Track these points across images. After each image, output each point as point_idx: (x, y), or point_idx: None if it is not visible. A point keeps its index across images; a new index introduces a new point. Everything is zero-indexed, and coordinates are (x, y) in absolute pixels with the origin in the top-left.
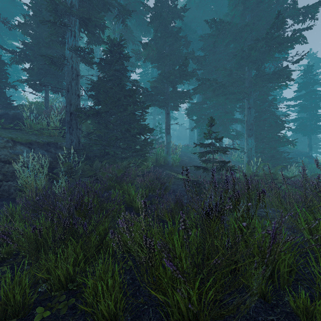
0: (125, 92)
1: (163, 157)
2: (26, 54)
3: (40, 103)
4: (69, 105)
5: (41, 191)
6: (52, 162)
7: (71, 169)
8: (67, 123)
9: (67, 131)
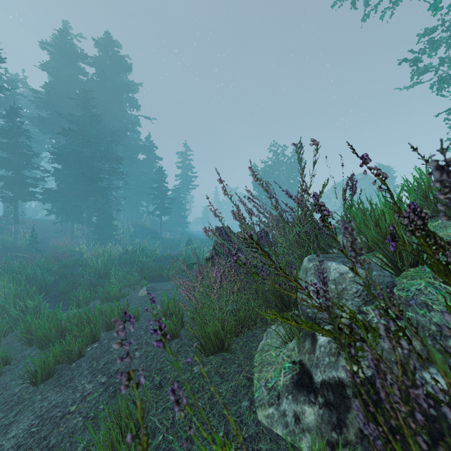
0: None
1: (11, 241)
2: None
3: None
4: None
5: None
6: None
7: None
8: None
9: None
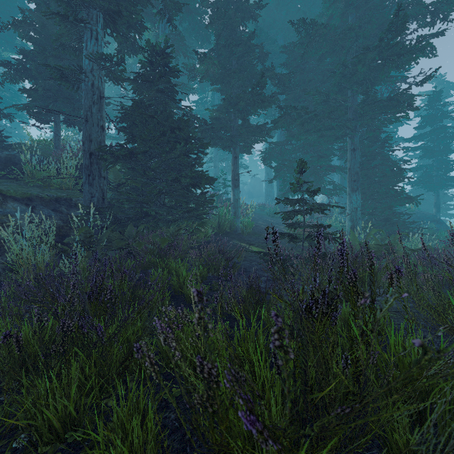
0: (172, 123)
1: (229, 220)
2: (26, 68)
3: (49, 142)
4: (88, 142)
5: (43, 271)
6: (63, 227)
7: (91, 238)
8: (85, 169)
9: (86, 180)
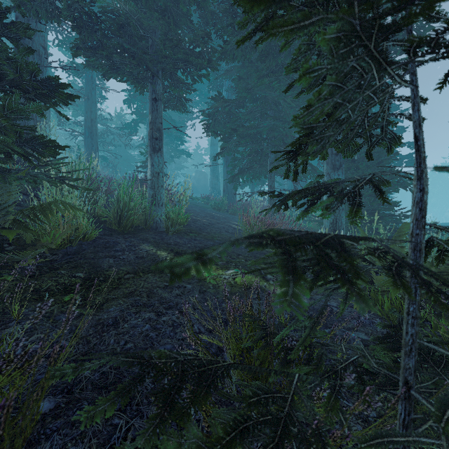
0: None
1: (144, 210)
2: None
3: None
4: None
5: None
6: None
7: None
8: None
9: None
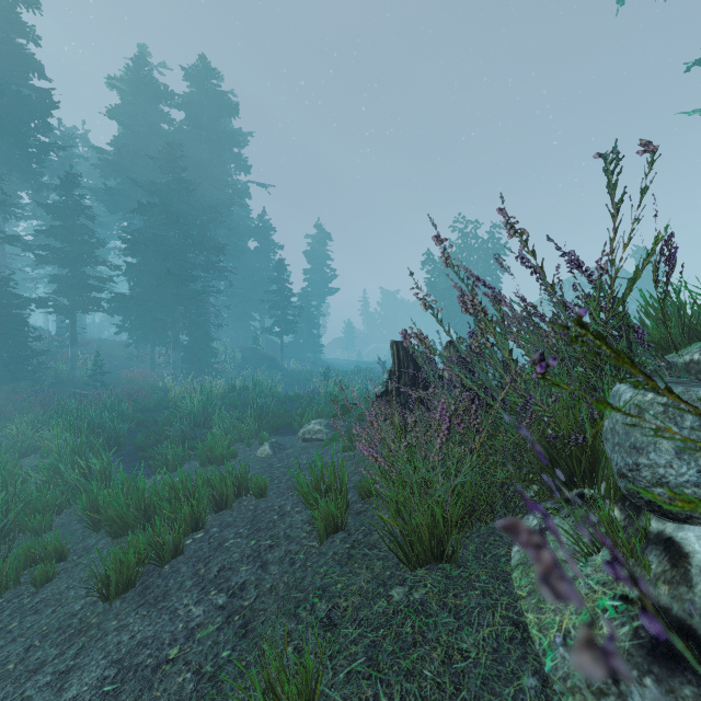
0: (15, 321)
1: (67, 371)
2: None
3: None
4: None
5: None
6: None
7: None
8: None
9: None
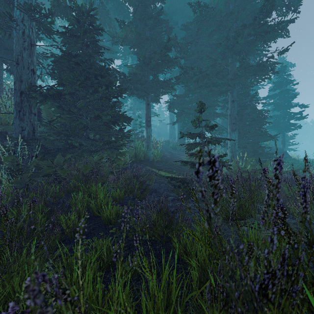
0: (95, 71)
1: (143, 152)
2: None
3: None
4: (19, 82)
5: None
6: None
7: (18, 166)
8: (16, 105)
9: (16, 115)
